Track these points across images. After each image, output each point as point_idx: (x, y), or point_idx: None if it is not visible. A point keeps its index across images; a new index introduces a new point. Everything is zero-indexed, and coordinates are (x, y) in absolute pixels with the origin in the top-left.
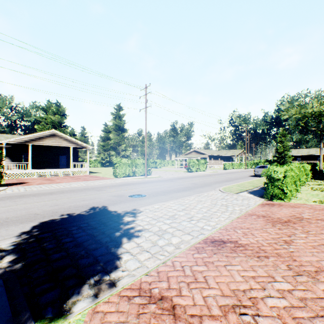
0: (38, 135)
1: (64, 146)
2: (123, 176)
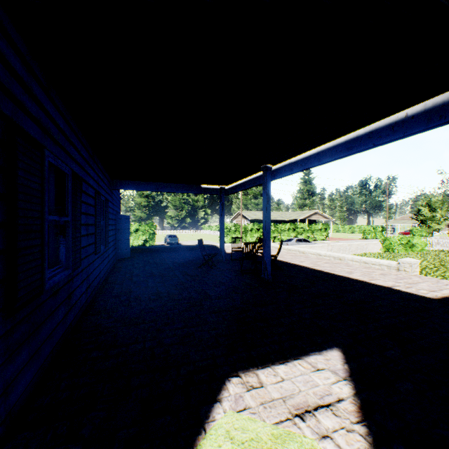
0: (309, 214)
1: (319, 219)
2: (363, 239)
